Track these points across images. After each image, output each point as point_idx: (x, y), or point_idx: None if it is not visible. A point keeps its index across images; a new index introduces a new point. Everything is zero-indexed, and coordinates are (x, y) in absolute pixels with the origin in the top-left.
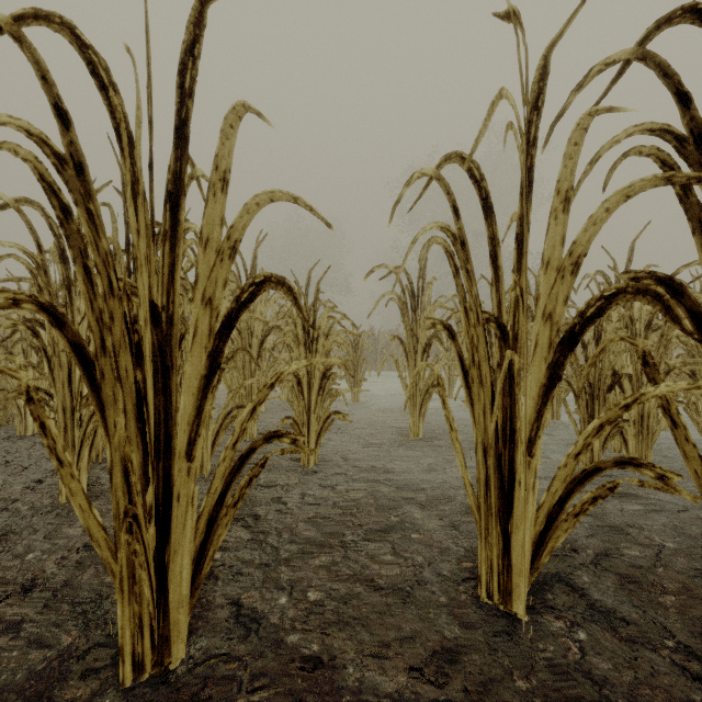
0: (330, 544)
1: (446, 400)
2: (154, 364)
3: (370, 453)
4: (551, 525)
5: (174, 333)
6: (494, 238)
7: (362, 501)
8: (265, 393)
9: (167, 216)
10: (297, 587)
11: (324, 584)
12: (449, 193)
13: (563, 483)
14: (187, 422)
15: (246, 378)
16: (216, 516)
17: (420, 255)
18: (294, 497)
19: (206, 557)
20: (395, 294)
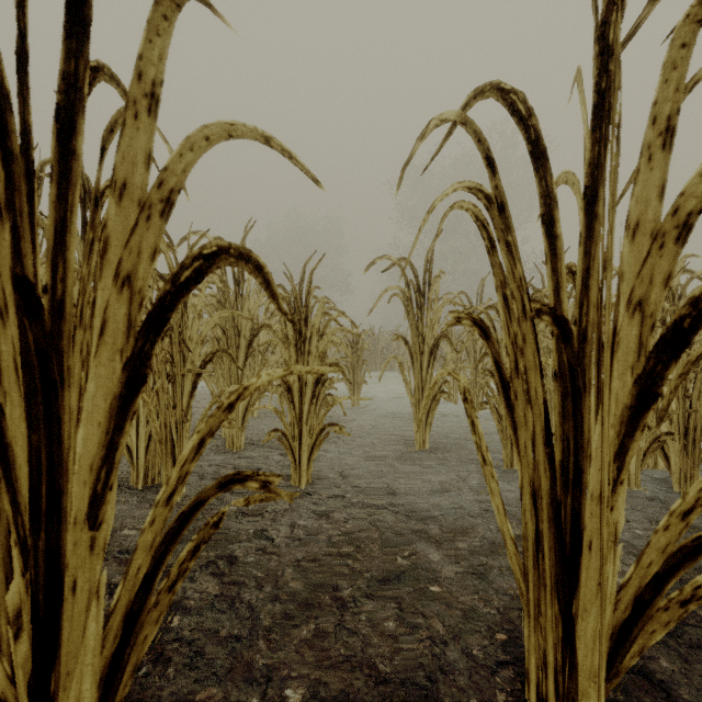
0: (321, 603)
1: (477, 422)
2: (28, 379)
3: (371, 468)
4: (641, 614)
5: (66, 330)
6: (548, 196)
7: (362, 535)
8: (220, 418)
9: (52, 143)
10: (273, 679)
11: (310, 673)
12: (480, 140)
13: (662, 553)
14: (88, 469)
15: (232, 383)
16: (139, 608)
17: (439, 227)
18: (280, 529)
19: (123, 674)
20: (399, 289)
